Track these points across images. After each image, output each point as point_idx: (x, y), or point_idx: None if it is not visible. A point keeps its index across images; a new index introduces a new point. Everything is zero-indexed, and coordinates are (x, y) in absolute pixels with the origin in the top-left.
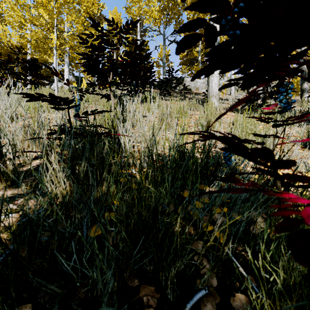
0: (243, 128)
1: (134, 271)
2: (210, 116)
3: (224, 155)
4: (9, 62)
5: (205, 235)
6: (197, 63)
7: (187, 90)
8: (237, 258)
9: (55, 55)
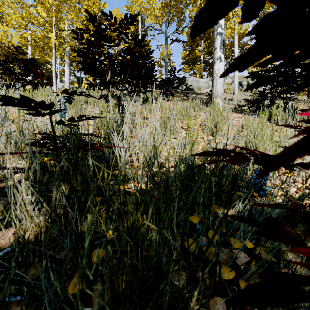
0: (259, 133)
1: None
2: (217, 118)
3: (255, 181)
4: (6, 62)
5: None
6: (199, 62)
7: (189, 90)
8: None
9: (54, 55)
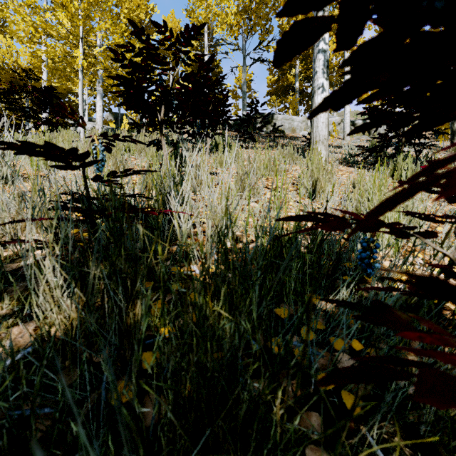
0: (375, 194)
1: None
2: (318, 174)
3: (361, 255)
4: (12, 92)
5: (339, 446)
6: (293, 92)
7: (279, 132)
8: (386, 452)
9: (81, 82)
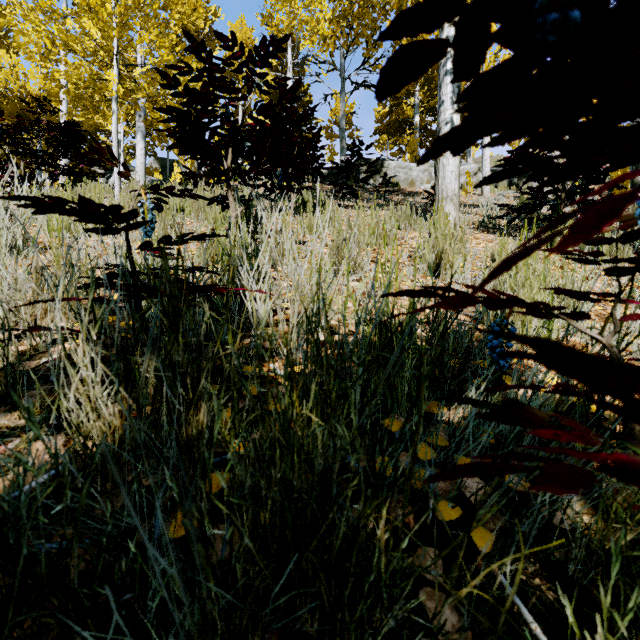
0: (520, 270)
1: (274, 633)
2: (444, 242)
3: (492, 343)
4: (20, 129)
5: (456, 568)
6: (411, 129)
7: (391, 186)
8: (523, 596)
9: (115, 115)
